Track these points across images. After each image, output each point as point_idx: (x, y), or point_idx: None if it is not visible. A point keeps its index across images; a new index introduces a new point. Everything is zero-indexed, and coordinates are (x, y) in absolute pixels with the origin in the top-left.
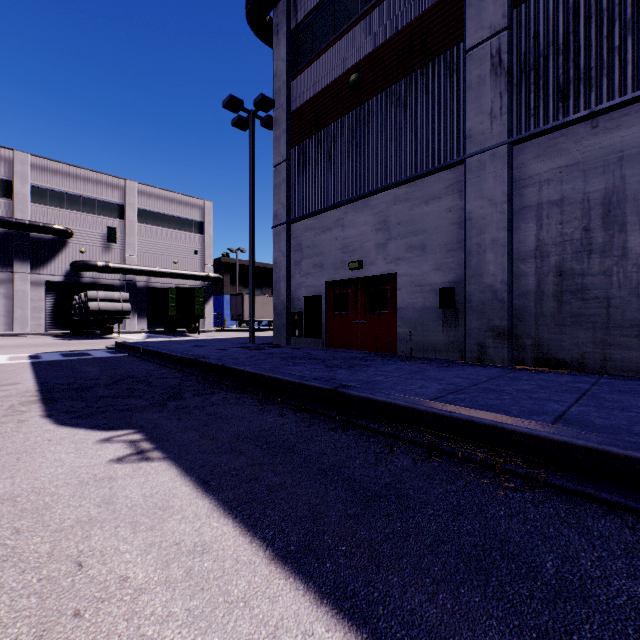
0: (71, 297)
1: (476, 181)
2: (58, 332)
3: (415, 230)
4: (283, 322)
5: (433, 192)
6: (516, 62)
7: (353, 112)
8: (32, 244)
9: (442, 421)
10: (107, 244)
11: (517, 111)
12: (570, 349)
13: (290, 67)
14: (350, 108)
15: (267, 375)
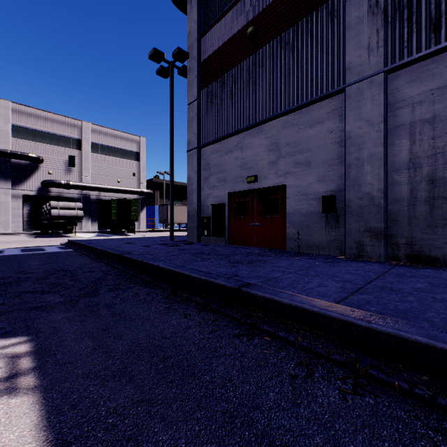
0: (42, 206)
1: (355, 105)
2: (31, 232)
3: (301, 149)
4: (195, 224)
5: (316, 117)
6: (391, 3)
7: (250, 57)
8: (13, 167)
9: (359, 332)
10: (68, 168)
11: (391, 44)
12: (442, 247)
13: (200, 27)
14: (247, 55)
15: (177, 271)
